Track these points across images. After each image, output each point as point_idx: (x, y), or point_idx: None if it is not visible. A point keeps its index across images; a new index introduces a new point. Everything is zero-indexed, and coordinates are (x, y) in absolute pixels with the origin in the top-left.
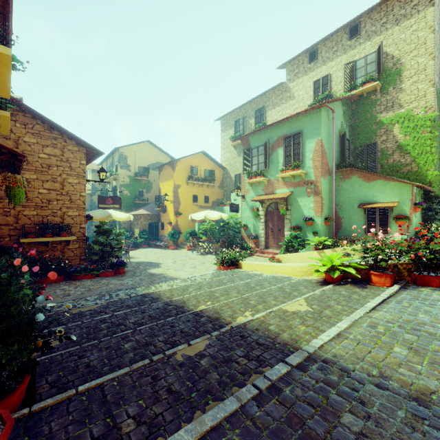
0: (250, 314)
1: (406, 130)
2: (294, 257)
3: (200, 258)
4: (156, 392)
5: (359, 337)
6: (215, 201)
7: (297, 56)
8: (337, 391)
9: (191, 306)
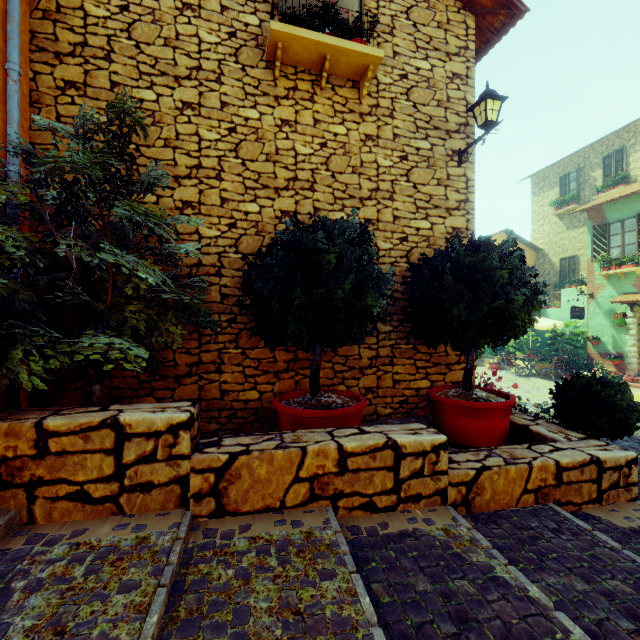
0: None
1: None
2: None
3: (523, 381)
4: None
5: None
6: None
7: None
8: None
9: None
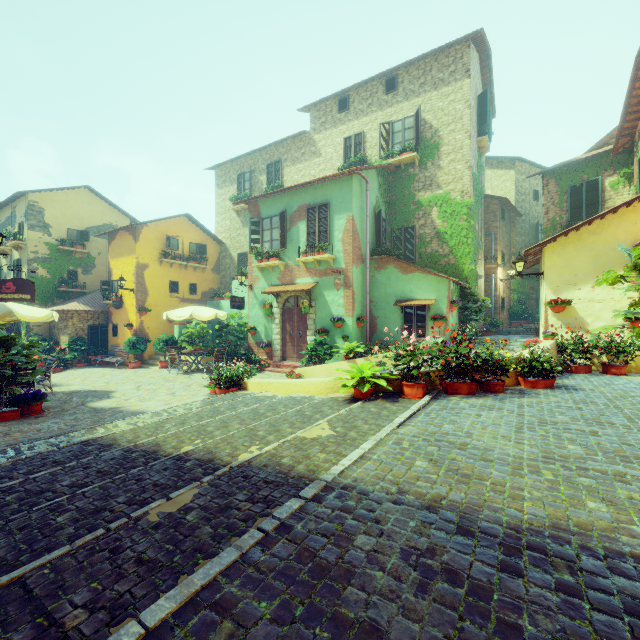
0: (257, 448)
1: (444, 215)
2: (319, 370)
3: (182, 379)
4: (118, 568)
5: (383, 456)
6: (207, 292)
7: (324, 100)
8: (353, 516)
9: (169, 450)
